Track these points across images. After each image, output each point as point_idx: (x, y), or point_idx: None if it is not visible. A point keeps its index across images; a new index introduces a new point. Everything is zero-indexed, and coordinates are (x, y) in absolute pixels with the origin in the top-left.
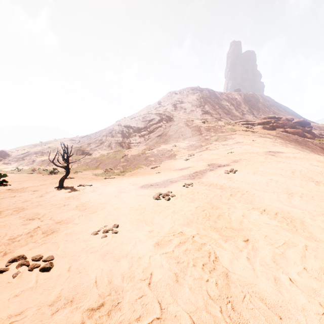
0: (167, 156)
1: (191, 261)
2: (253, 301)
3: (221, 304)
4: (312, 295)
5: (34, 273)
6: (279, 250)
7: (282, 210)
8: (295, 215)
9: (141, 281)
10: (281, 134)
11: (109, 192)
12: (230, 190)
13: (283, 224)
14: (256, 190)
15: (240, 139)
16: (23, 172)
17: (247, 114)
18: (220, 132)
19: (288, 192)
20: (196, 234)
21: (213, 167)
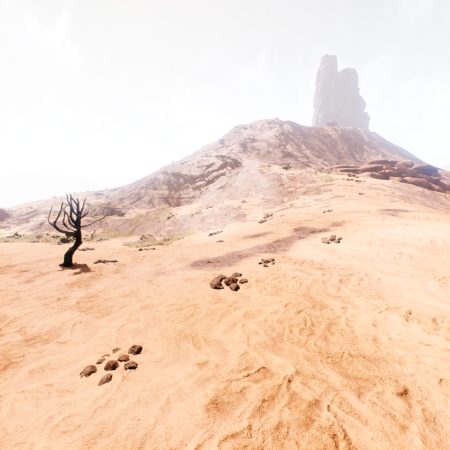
0: (233, 217)
1: None
2: None
3: None
4: None
5: None
6: None
7: (441, 313)
8: None
9: None
10: (400, 184)
11: (141, 274)
12: (337, 271)
13: None
14: (380, 271)
15: (340, 192)
16: (23, 241)
17: (346, 158)
18: (311, 182)
19: (437, 275)
20: (294, 373)
21: (304, 233)
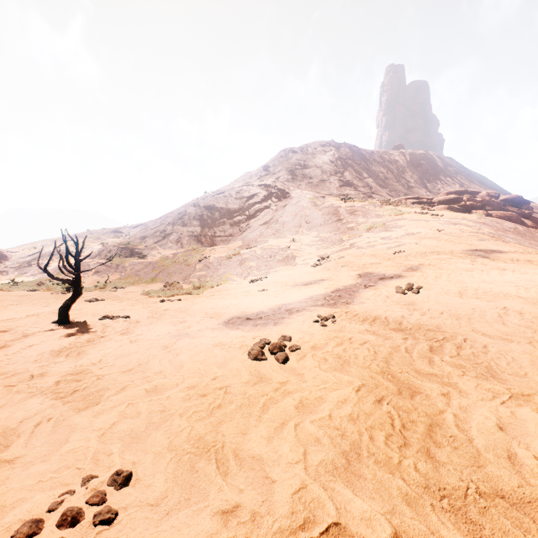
0: (280, 259)
1: None
2: None
3: None
4: None
5: None
6: None
7: None
8: None
9: None
10: (487, 219)
11: (156, 336)
12: (423, 334)
13: None
14: (483, 334)
15: (413, 229)
16: (19, 289)
17: (416, 188)
18: (375, 216)
19: None
20: None
21: (371, 280)
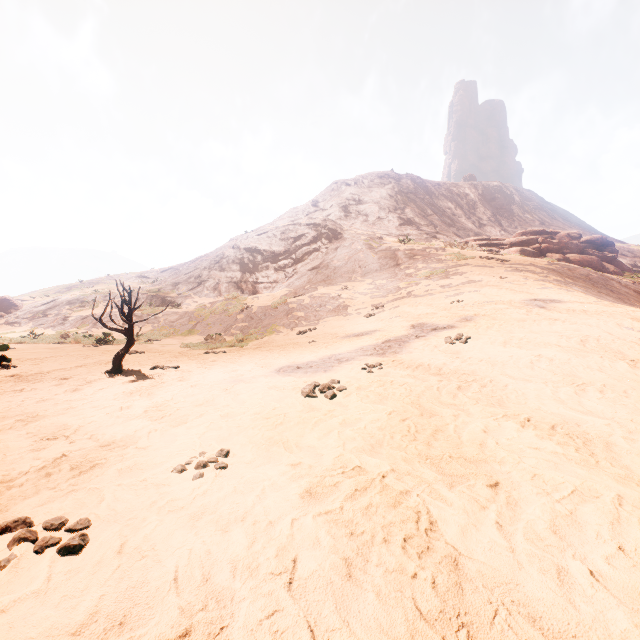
0: (331, 309)
1: (379, 532)
2: (514, 625)
3: (445, 630)
4: (639, 609)
5: (46, 558)
6: (564, 506)
7: (564, 420)
8: (593, 430)
9: (273, 578)
10: (558, 265)
11: (213, 382)
12: (456, 377)
13: (568, 448)
14: (510, 377)
15: (475, 276)
16: (44, 341)
17: (488, 226)
18: (437, 261)
19: (576, 381)
20: (389, 470)
21: (423, 330)
